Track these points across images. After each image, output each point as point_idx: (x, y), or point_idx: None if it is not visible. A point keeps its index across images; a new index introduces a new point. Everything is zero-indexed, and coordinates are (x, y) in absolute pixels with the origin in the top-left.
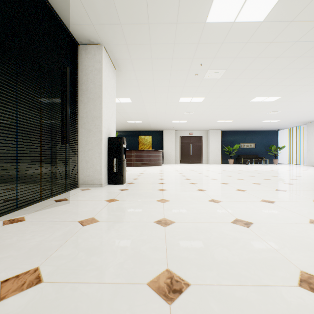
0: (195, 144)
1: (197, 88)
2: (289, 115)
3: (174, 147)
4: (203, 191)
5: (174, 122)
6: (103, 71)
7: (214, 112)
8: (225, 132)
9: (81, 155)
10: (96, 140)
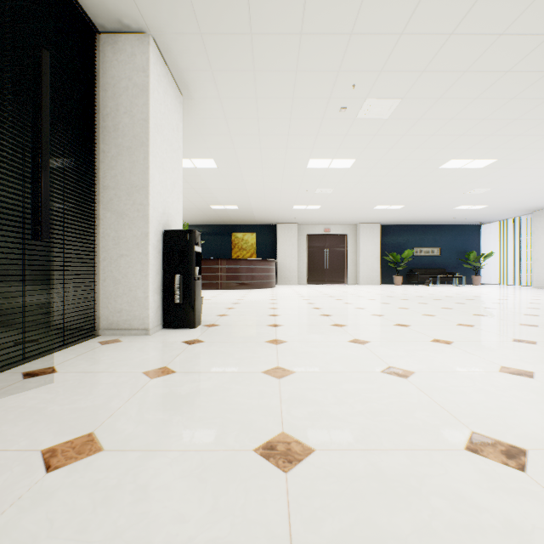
0: (333, 250)
1: (343, 138)
2: (505, 195)
3: (297, 255)
4: (364, 345)
5: (298, 208)
6: (151, 90)
7: (371, 189)
8: (387, 227)
9: (103, 267)
10: (136, 236)
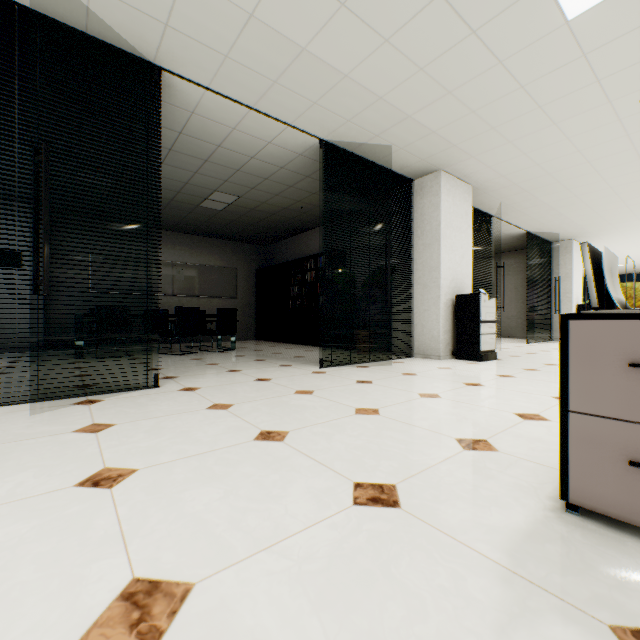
0: None
1: None
2: None
3: None
4: None
5: None
6: (572, 258)
7: None
8: None
9: (553, 318)
10: (566, 308)
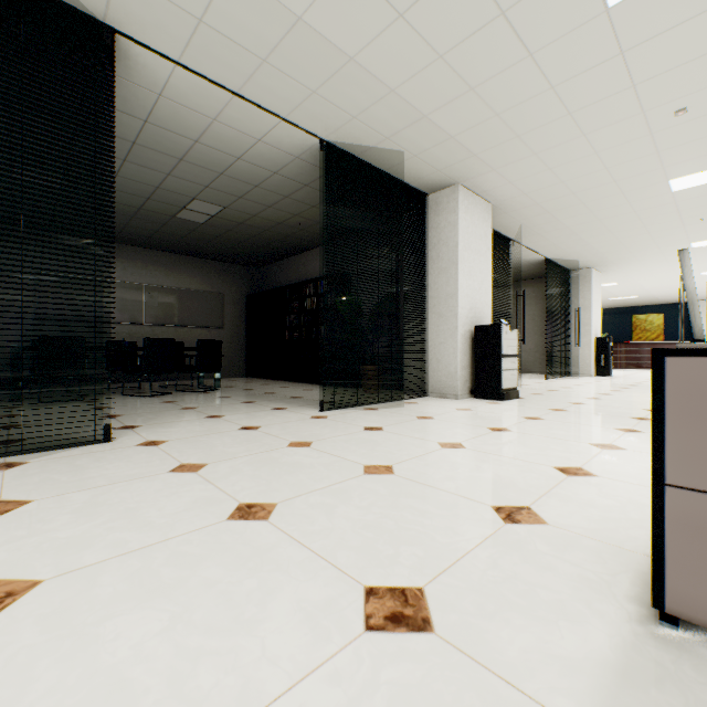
0: None
1: None
2: None
3: None
4: None
5: None
6: (591, 288)
7: None
8: None
9: (572, 352)
10: (585, 341)
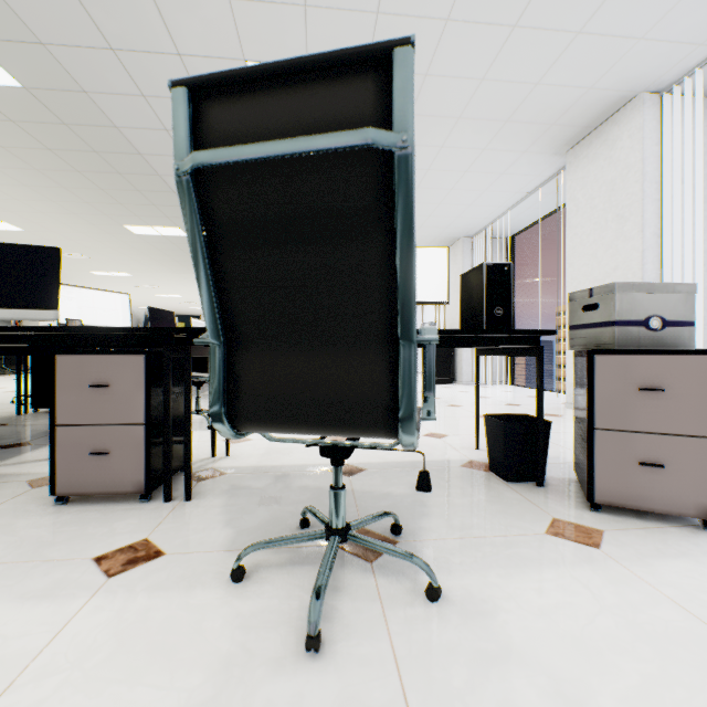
0: None
1: (156, 291)
2: None
3: None
4: None
5: (196, 308)
6: None
7: None
8: None
9: None
10: None
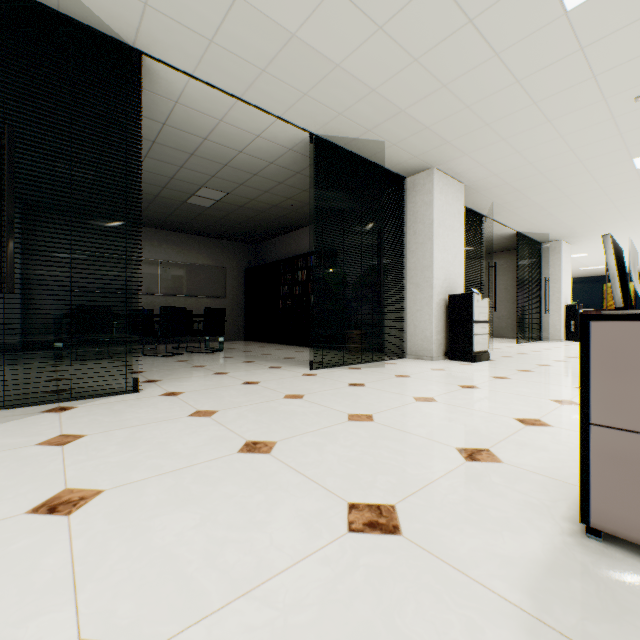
0: None
1: None
2: None
3: None
4: None
5: None
6: (561, 258)
7: None
8: None
9: (543, 319)
10: (555, 308)
